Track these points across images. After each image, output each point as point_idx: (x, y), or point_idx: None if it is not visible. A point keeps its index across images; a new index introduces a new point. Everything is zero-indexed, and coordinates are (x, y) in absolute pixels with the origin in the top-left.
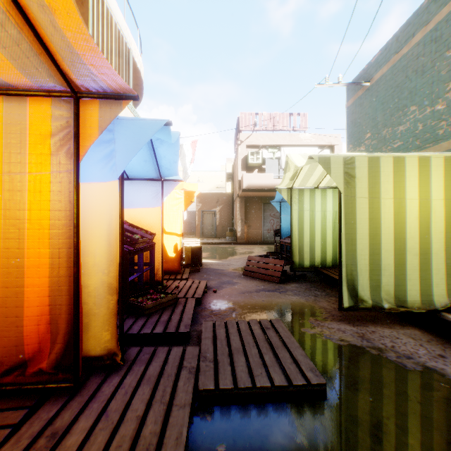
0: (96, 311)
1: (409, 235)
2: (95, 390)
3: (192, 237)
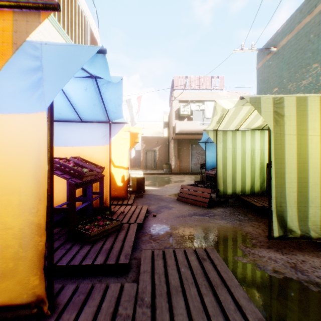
0: (22, 254)
1: None
2: None
3: (139, 169)
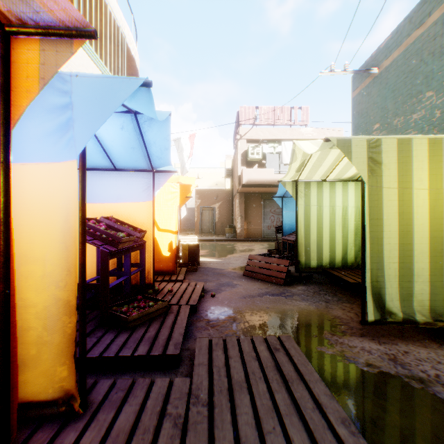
0: (47, 339)
1: None
2: None
3: (191, 233)
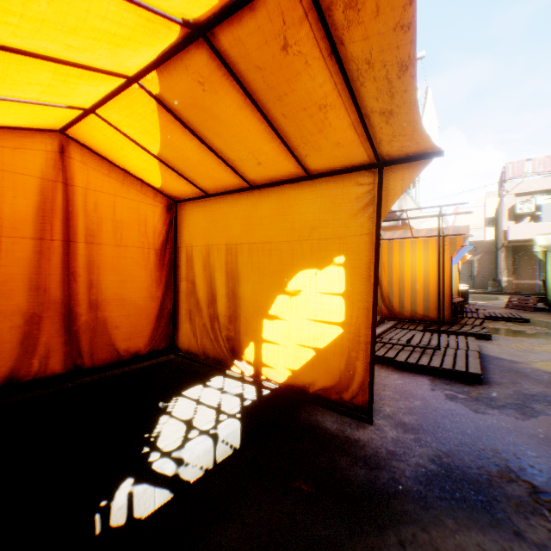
0: None
1: None
2: None
3: None
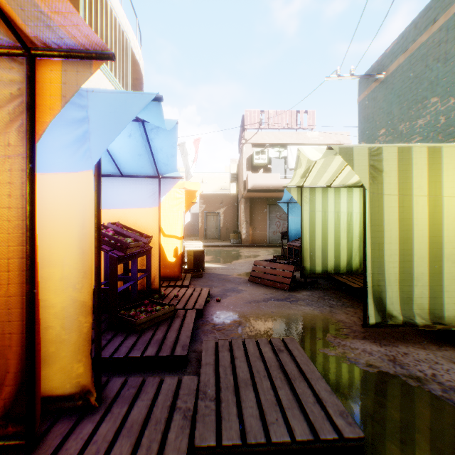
0: (65, 337)
1: (446, 238)
2: (58, 445)
3: (196, 239)
